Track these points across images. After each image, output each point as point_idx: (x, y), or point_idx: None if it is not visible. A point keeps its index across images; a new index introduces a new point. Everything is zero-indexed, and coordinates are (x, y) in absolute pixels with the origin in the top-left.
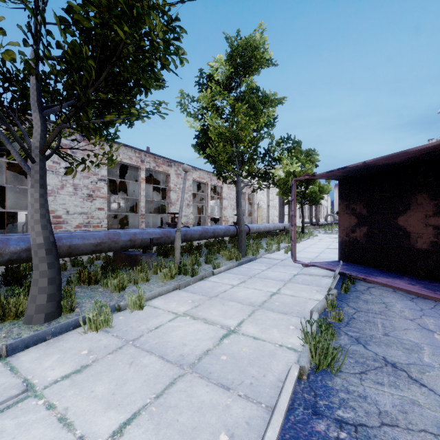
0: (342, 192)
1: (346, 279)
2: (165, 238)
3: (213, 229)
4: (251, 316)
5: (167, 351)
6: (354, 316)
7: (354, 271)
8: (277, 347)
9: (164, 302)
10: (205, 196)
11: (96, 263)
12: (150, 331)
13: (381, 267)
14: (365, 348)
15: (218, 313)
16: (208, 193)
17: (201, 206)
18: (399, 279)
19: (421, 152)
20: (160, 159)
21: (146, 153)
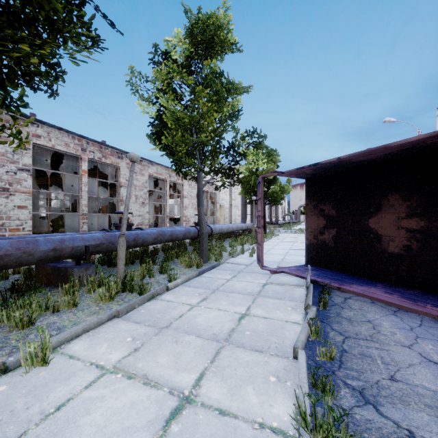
0: (310, 192)
1: (323, 292)
2: (107, 244)
3: (171, 231)
4: (215, 362)
5: None
6: (345, 347)
7: (325, 277)
8: (256, 431)
9: (89, 345)
10: (164, 194)
11: (12, 279)
12: (43, 419)
13: (351, 271)
14: (378, 412)
15: (167, 360)
16: (167, 191)
17: (160, 205)
18: (374, 286)
19: (401, 148)
20: (108, 149)
21: (89, 141)
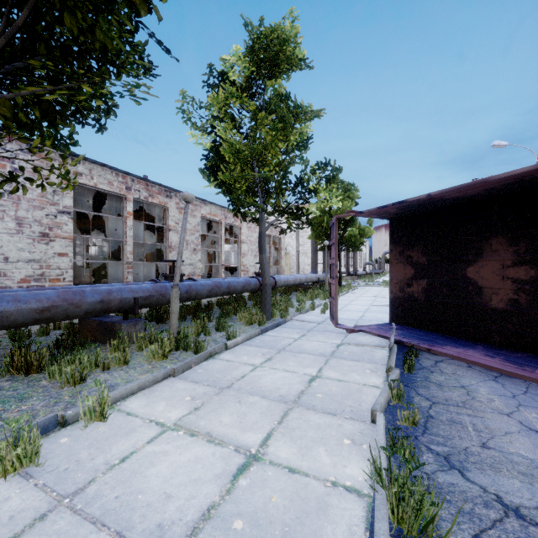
0: (395, 235)
1: (409, 353)
2: (158, 296)
3: (228, 282)
4: (283, 423)
5: (133, 518)
6: (431, 413)
7: (413, 338)
8: (329, 488)
9: (146, 403)
10: (219, 238)
11: (53, 335)
12: (109, 469)
13: (445, 331)
14: (464, 477)
15: (231, 419)
16: (222, 235)
17: (214, 252)
18: (472, 348)
19: (504, 182)
20: (155, 187)
21: (134, 178)
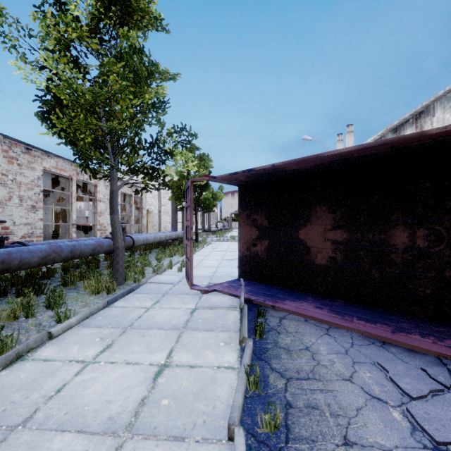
0: (243, 200)
1: (260, 317)
2: None
3: (72, 245)
4: None
5: None
6: (289, 399)
7: (259, 294)
8: None
9: None
10: (68, 195)
11: None
12: None
13: (282, 284)
14: None
15: None
16: (73, 192)
17: (65, 209)
18: (305, 301)
19: (331, 159)
20: None
21: None
